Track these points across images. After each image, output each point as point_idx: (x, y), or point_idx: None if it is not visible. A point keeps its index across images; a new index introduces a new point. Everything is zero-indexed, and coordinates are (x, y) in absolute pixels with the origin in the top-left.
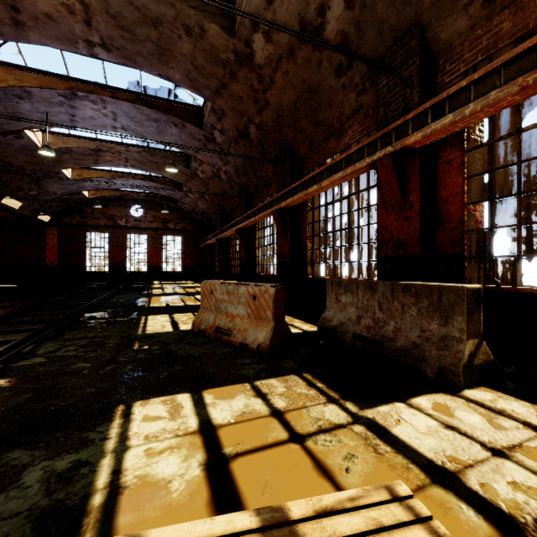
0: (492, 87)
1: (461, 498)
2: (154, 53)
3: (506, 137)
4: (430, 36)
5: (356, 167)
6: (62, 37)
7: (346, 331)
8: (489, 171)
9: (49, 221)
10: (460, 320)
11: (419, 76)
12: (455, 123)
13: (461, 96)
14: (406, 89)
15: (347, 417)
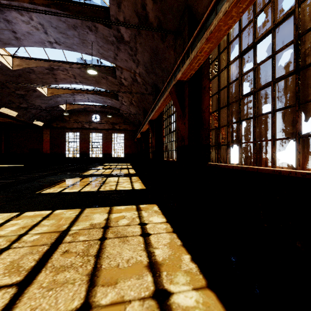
0: None
1: None
2: None
3: None
4: None
5: None
6: None
7: None
8: None
9: (43, 125)
10: None
11: None
12: None
13: None
14: None
15: None
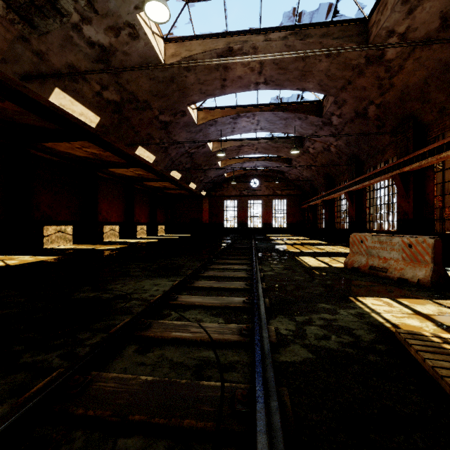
0: None
1: None
2: (298, 76)
3: None
4: None
5: None
6: (243, 85)
7: None
8: None
9: (205, 195)
10: None
11: None
12: None
13: None
14: None
15: None
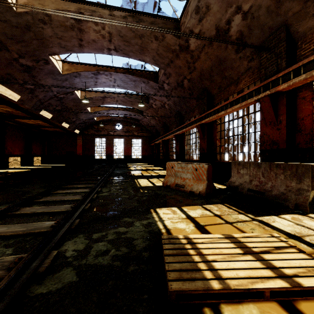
0: None
1: (301, 242)
2: (138, 50)
3: None
4: (292, 30)
5: (247, 102)
6: (98, 48)
7: (244, 187)
8: None
9: (78, 133)
10: (307, 180)
11: (285, 53)
12: (306, 79)
13: (310, 65)
14: (278, 59)
15: (249, 218)
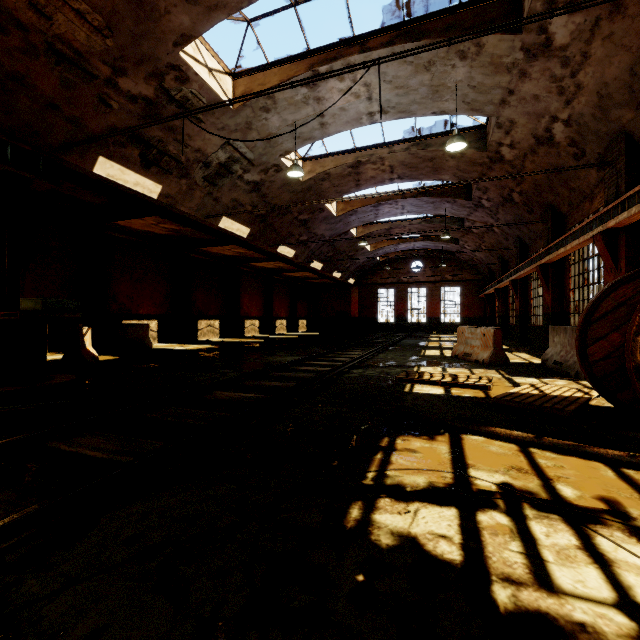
0: None
1: (512, 384)
2: (430, 171)
3: None
4: (636, 138)
5: (584, 238)
6: (377, 182)
7: (552, 359)
8: None
9: (353, 283)
10: None
11: (624, 172)
12: (630, 217)
13: (632, 200)
14: (618, 179)
15: (500, 376)
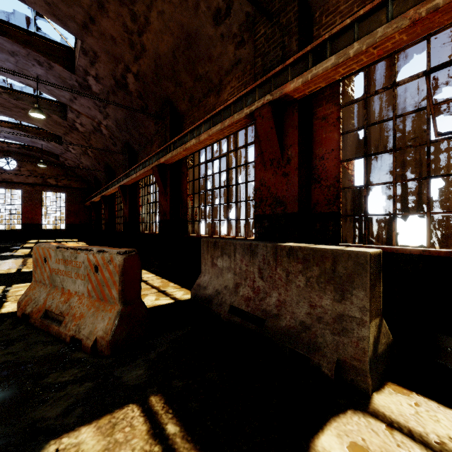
0: (378, 25)
1: None
2: None
3: (381, 91)
4: None
5: (234, 118)
6: None
7: (223, 302)
8: (365, 126)
9: None
10: (361, 295)
11: (297, 23)
12: (337, 67)
13: (343, 37)
14: (284, 37)
15: None
